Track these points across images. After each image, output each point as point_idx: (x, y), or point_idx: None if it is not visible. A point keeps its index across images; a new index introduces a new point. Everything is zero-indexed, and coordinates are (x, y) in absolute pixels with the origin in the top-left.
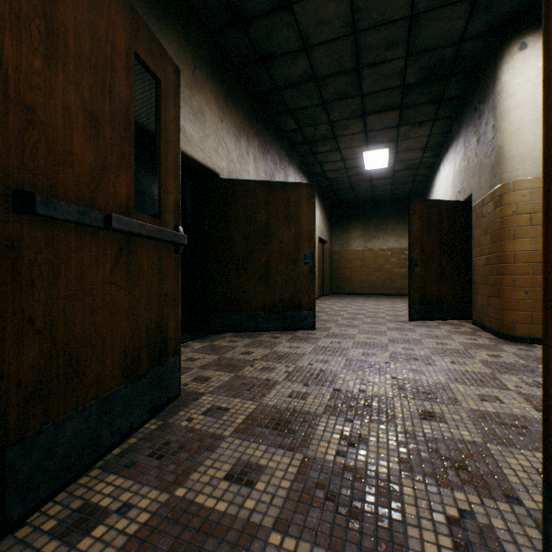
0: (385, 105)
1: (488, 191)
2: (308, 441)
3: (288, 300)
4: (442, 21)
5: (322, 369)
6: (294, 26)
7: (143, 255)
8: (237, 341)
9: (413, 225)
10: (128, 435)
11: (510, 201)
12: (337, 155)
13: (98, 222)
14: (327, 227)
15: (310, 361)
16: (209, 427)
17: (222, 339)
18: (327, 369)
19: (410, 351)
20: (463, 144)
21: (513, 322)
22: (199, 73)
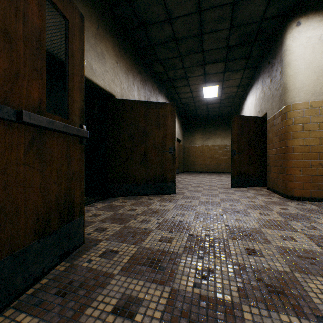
0: (217, 58)
1: (277, 110)
2: (173, 275)
3: (158, 176)
4: (251, 6)
5: (180, 220)
6: (162, 4)
7: (53, 144)
8: (126, 202)
9: (233, 130)
10: (40, 278)
11: (291, 116)
12: (188, 89)
13: (10, 116)
14: (181, 132)
15: (173, 215)
16: (103, 267)
17: (116, 201)
18: (184, 220)
19: (234, 207)
20: (261, 83)
21: (293, 188)
22: (101, 30)
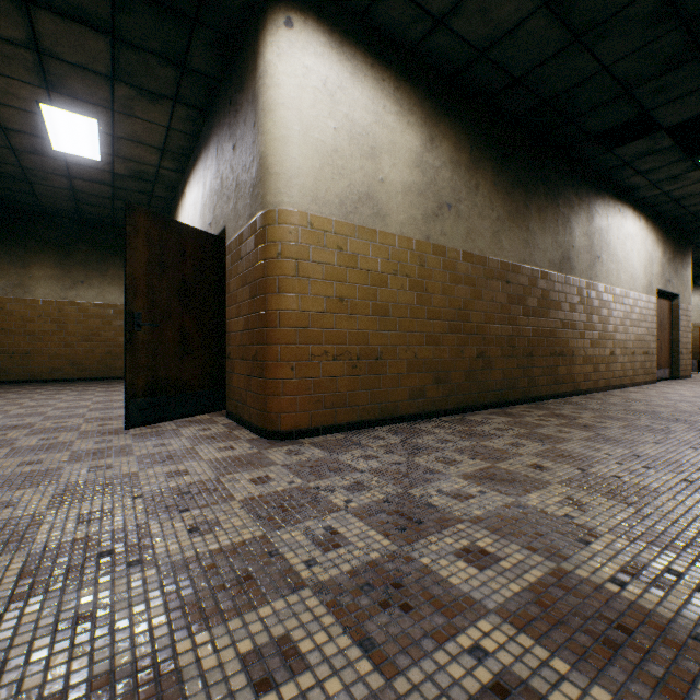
0: (80, 7)
1: (249, 222)
2: None
3: None
4: None
5: None
6: None
7: None
8: None
9: (135, 253)
10: None
11: (275, 237)
12: None
13: None
14: None
15: None
16: None
17: None
18: None
19: (102, 523)
20: (216, 154)
21: (279, 411)
22: None
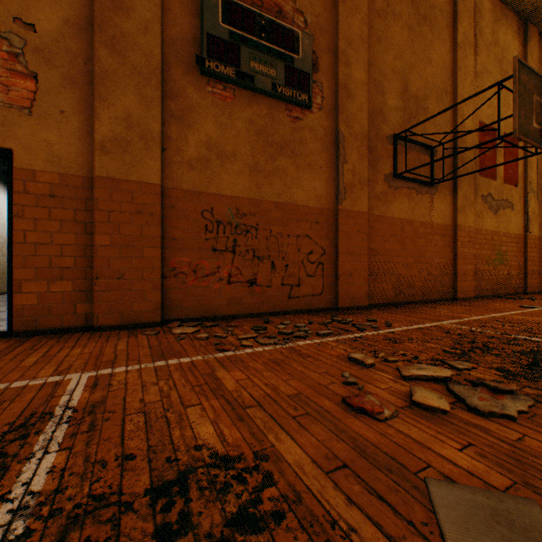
0: None
1: None
2: None
3: None
4: None
5: None
6: None
7: None
8: None
9: None
10: None
11: None
12: None
13: None
14: None
15: None
16: None
17: None
18: None
19: None
20: None
21: None
22: None
